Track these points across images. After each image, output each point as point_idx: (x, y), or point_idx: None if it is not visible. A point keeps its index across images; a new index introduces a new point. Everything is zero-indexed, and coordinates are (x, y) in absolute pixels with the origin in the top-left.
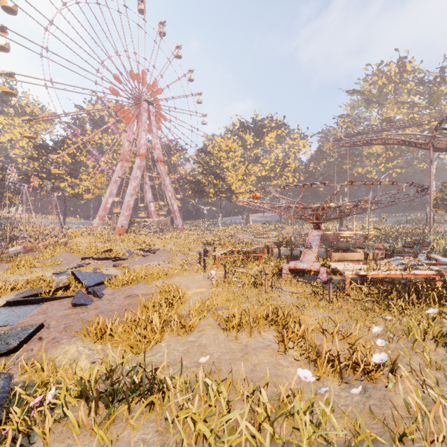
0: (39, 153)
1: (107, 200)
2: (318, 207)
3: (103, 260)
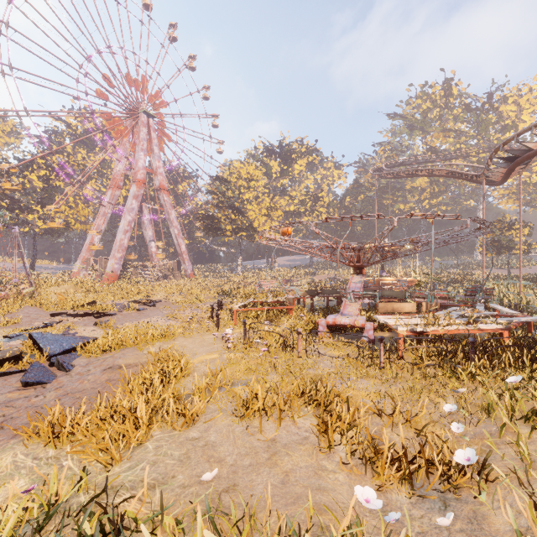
0: None
1: (92, 238)
2: (360, 247)
3: (81, 317)
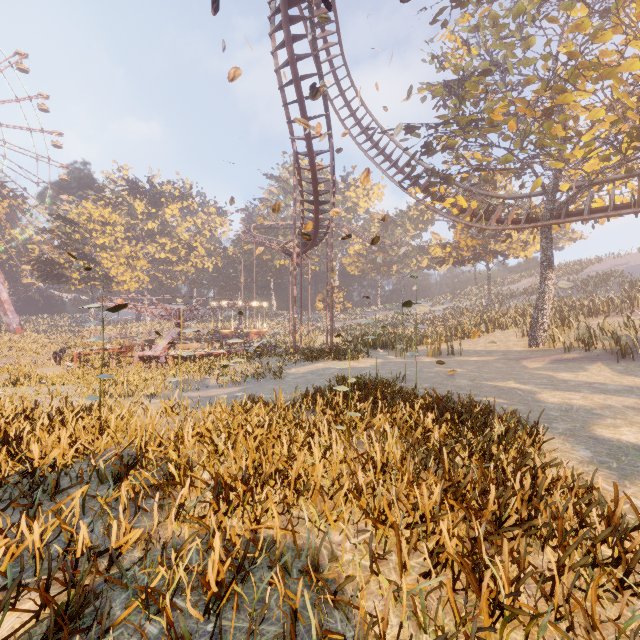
0: None
1: None
2: (179, 310)
3: None
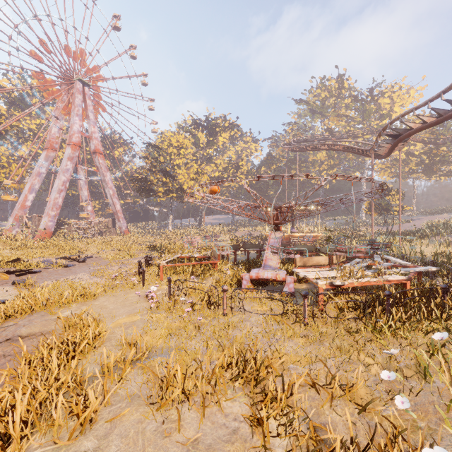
0: None
1: (26, 197)
2: (277, 207)
3: None
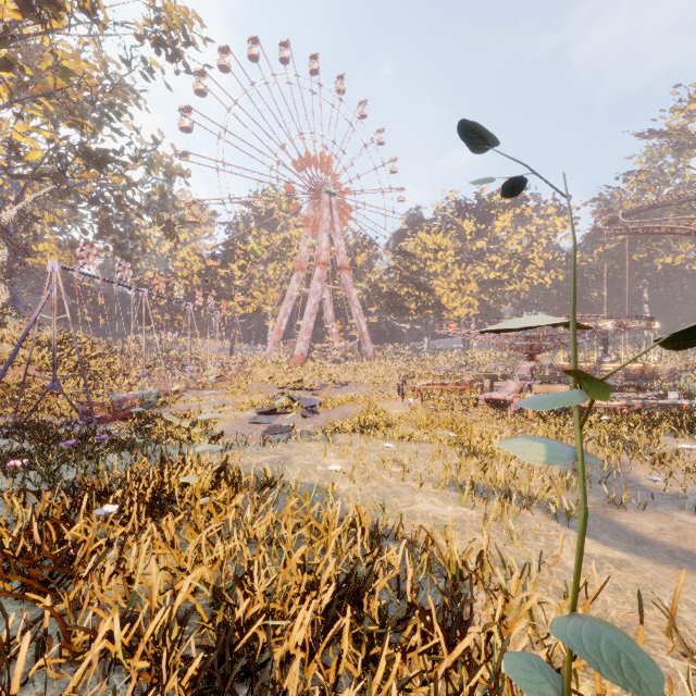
0: (208, 268)
1: (281, 322)
2: (531, 336)
3: (299, 390)
